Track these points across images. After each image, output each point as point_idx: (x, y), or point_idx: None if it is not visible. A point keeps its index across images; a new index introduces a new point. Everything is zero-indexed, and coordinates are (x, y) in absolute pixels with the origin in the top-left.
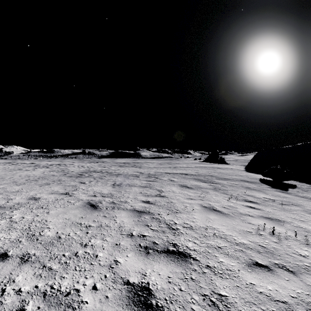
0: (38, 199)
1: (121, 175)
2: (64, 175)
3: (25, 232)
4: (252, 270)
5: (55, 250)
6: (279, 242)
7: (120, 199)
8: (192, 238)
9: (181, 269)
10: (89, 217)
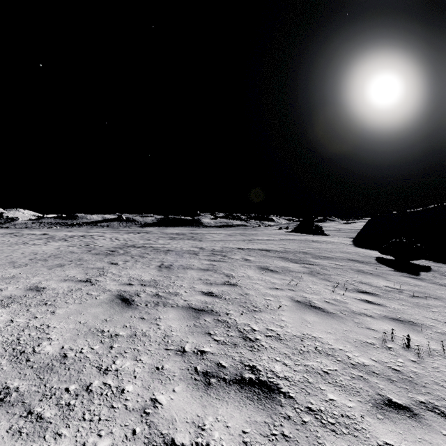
0: (42, 290)
1: (172, 251)
2: (88, 252)
3: (9, 346)
4: (385, 417)
5: (54, 379)
6: (420, 362)
7: (168, 290)
8: (280, 356)
9: (265, 417)
10: (118, 320)
